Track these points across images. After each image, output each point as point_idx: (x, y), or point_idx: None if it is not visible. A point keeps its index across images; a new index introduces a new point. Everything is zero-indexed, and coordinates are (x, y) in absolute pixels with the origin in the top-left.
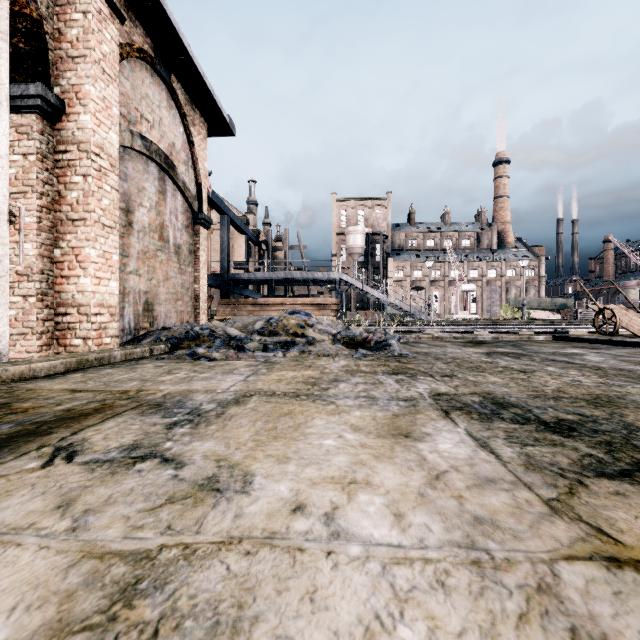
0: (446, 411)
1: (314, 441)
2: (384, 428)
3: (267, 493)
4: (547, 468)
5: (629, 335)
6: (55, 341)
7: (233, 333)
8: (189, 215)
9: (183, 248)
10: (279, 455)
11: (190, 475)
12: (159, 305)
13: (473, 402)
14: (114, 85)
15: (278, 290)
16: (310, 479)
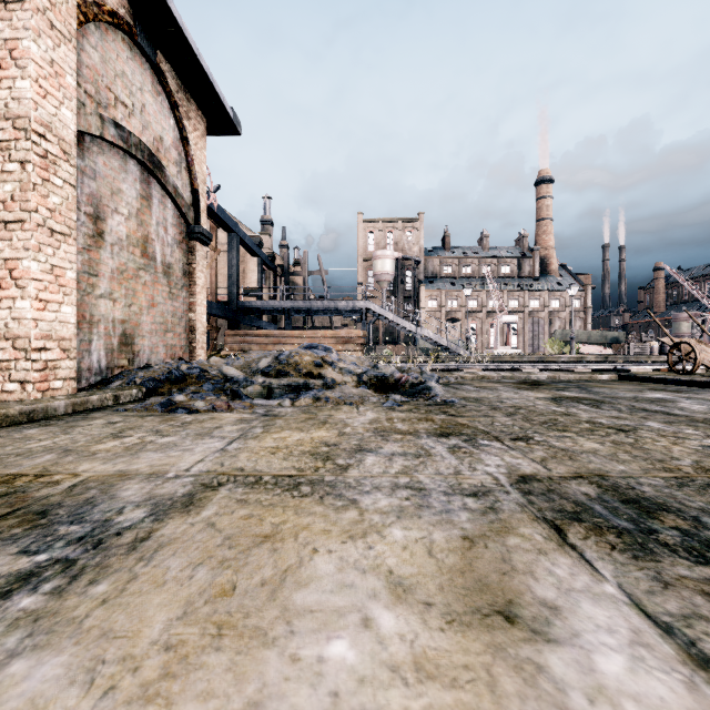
0: (555, 525)
1: (306, 646)
2: (456, 585)
3: None
4: None
5: (707, 374)
6: None
7: (231, 373)
8: (183, 228)
9: (175, 268)
10: None
11: None
12: (142, 338)
13: (589, 498)
14: (68, 46)
15: (296, 321)
16: None
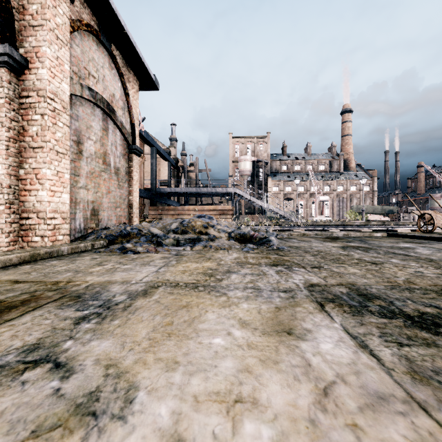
0: (321, 303)
1: (204, 340)
2: (268, 323)
3: (145, 419)
4: (433, 378)
5: None
6: (20, 238)
7: (155, 232)
8: (125, 146)
9: (121, 170)
10: (169, 359)
11: (72, 389)
12: (103, 211)
13: (342, 293)
14: (66, 48)
15: (191, 200)
16: (194, 395)
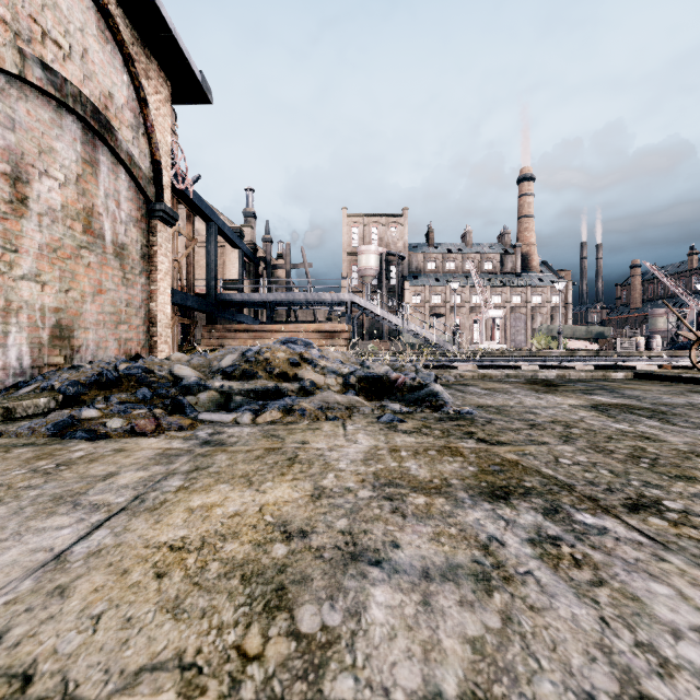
0: None
1: None
2: None
3: None
4: None
5: None
6: None
7: (183, 374)
8: (141, 204)
9: (130, 249)
10: None
11: None
12: (84, 330)
13: None
14: None
15: (280, 316)
16: None
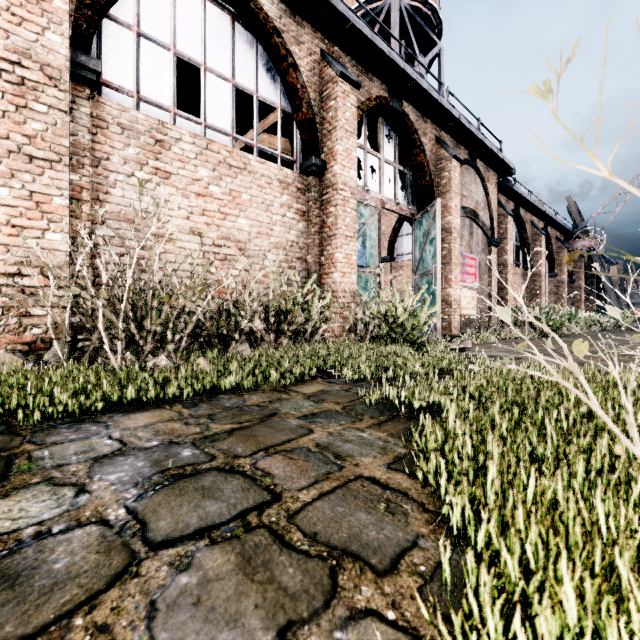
0: None
1: None
2: None
3: None
4: None
5: None
6: None
7: None
8: None
9: None
10: None
11: None
12: None
13: None
14: None
15: None
16: None
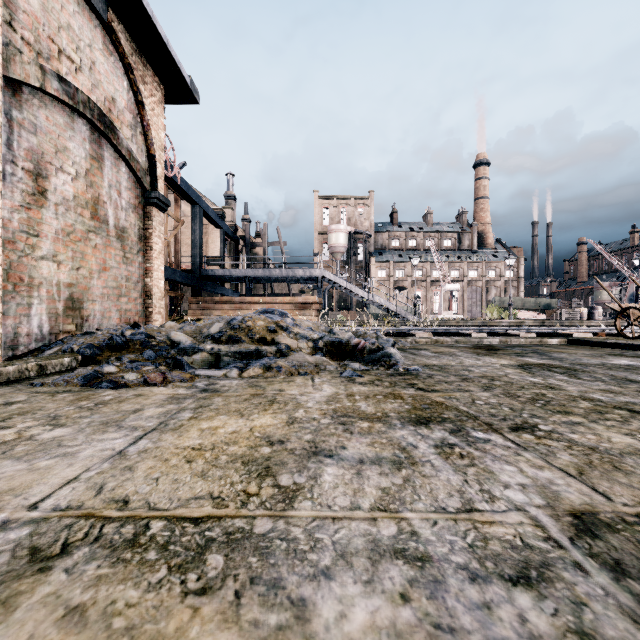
0: None
1: None
2: None
3: None
4: None
5: None
6: None
7: (179, 339)
8: (138, 193)
9: (129, 232)
10: None
11: None
12: (92, 302)
13: None
14: None
15: (257, 289)
16: None
